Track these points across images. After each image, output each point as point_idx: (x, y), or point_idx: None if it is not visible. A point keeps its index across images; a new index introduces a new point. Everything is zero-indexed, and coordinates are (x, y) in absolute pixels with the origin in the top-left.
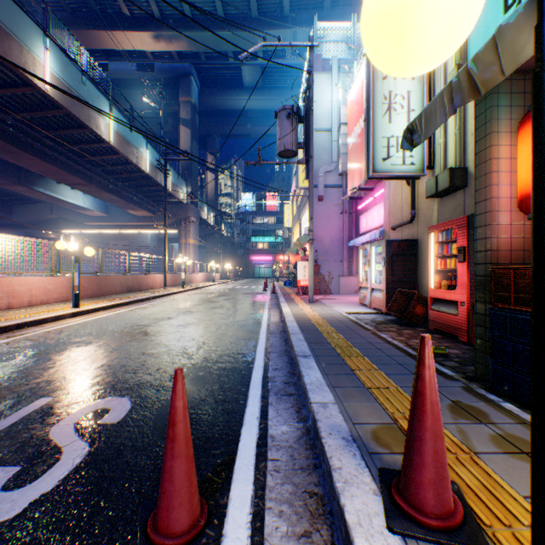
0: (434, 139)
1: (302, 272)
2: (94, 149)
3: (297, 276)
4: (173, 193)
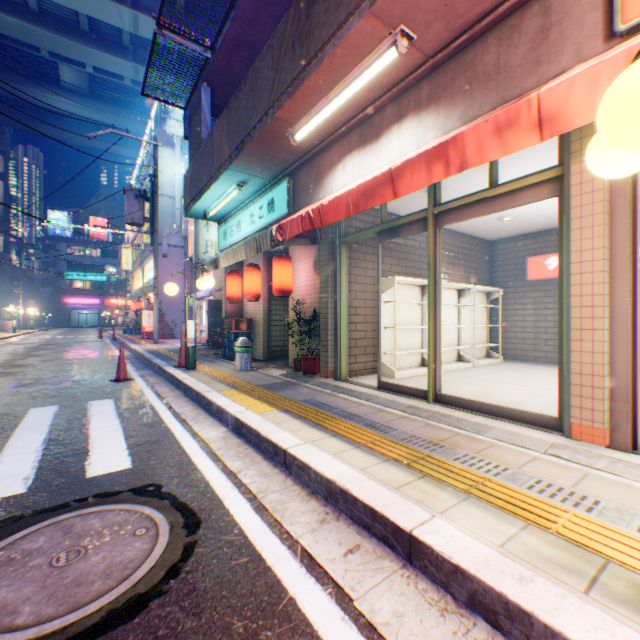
0: None
1: (148, 319)
2: None
3: (143, 323)
4: None
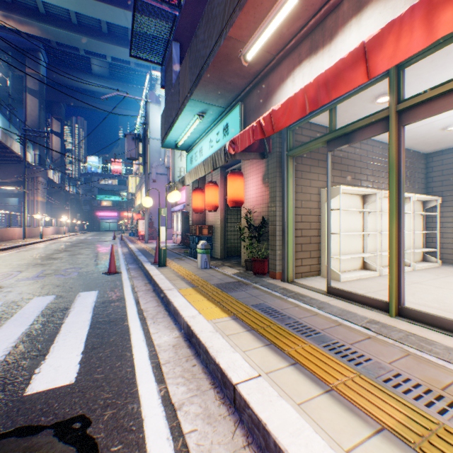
0: None
1: (142, 226)
2: None
3: (139, 228)
4: (22, 156)
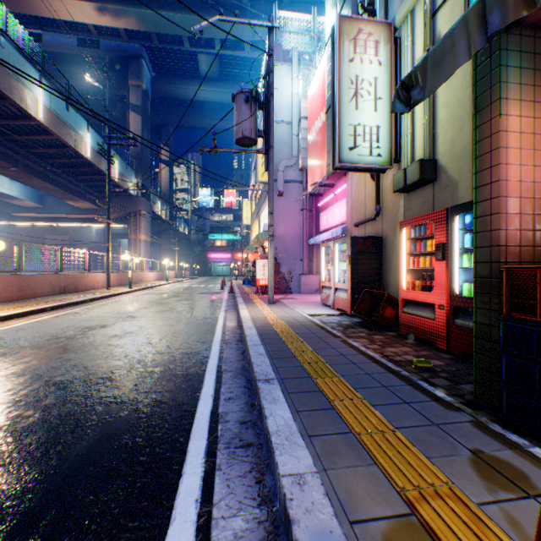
0: (401, 131)
1: (262, 270)
2: (19, 126)
3: (256, 275)
4: (120, 184)
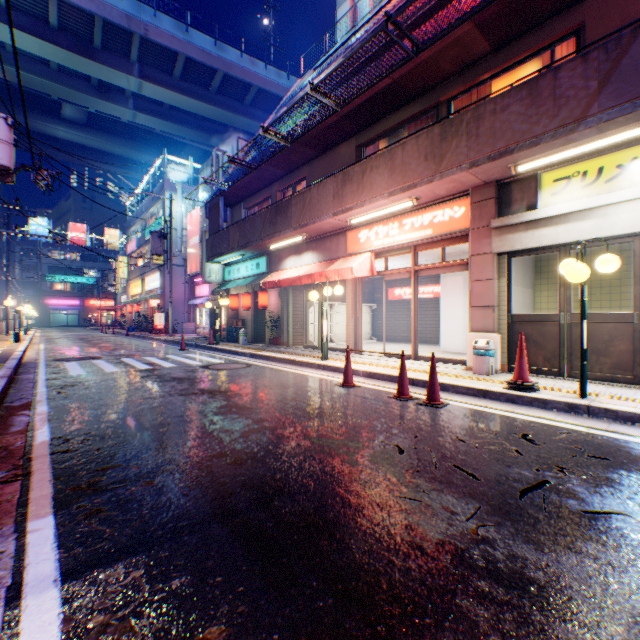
0: None
1: (160, 320)
2: None
3: (157, 322)
4: None
